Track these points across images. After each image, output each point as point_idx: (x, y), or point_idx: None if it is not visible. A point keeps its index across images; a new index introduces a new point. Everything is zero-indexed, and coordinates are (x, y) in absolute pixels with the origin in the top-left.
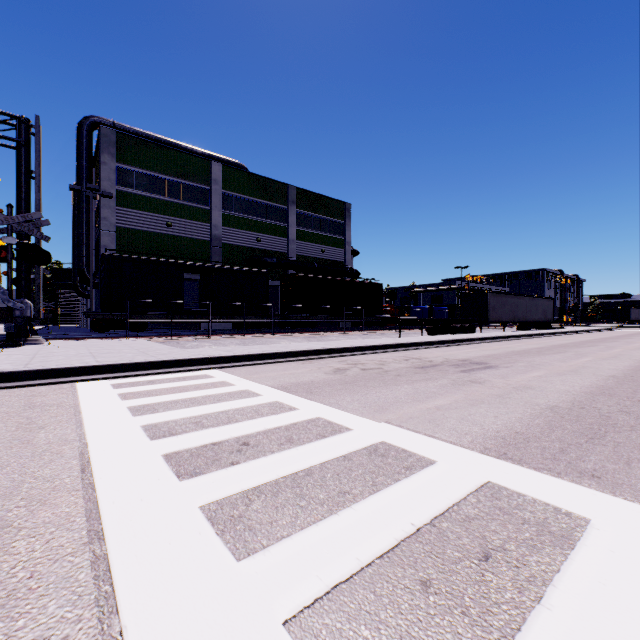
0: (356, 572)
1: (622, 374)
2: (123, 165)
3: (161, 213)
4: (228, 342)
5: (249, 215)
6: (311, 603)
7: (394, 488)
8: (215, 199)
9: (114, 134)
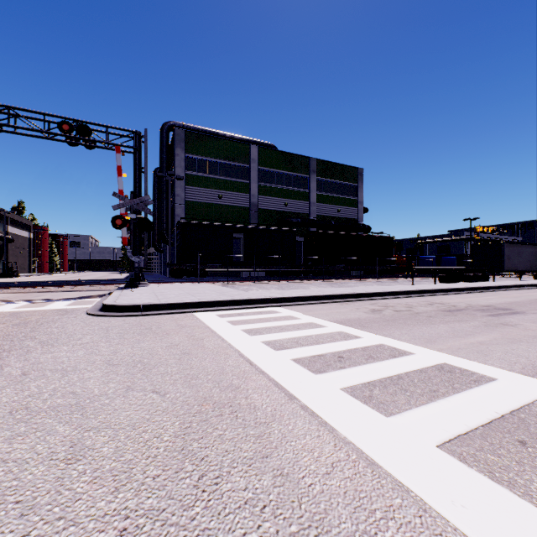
0: (469, 431)
1: None
2: (189, 155)
3: (215, 188)
4: (269, 286)
5: (278, 185)
6: (448, 441)
7: (471, 392)
8: (253, 174)
9: (183, 133)
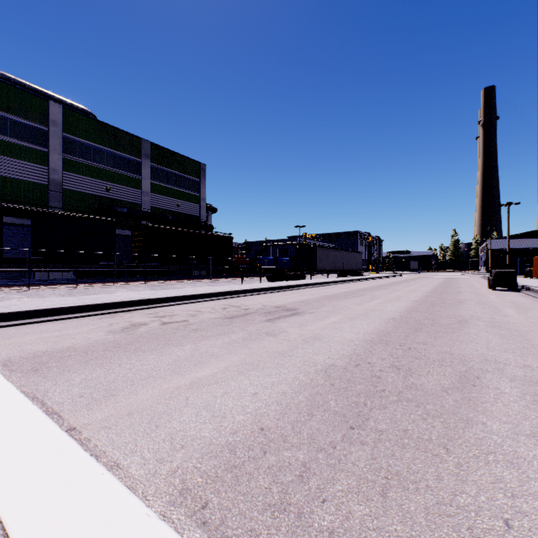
0: None
1: (400, 316)
2: None
3: None
4: (49, 293)
5: (97, 163)
6: None
7: None
8: (54, 141)
9: None
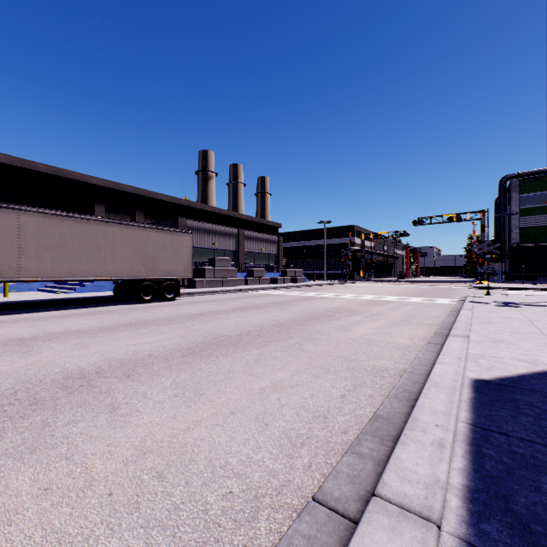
0: None
1: None
2: (523, 194)
3: None
4: None
5: None
6: None
7: None
8: None
9: (518, 181)
